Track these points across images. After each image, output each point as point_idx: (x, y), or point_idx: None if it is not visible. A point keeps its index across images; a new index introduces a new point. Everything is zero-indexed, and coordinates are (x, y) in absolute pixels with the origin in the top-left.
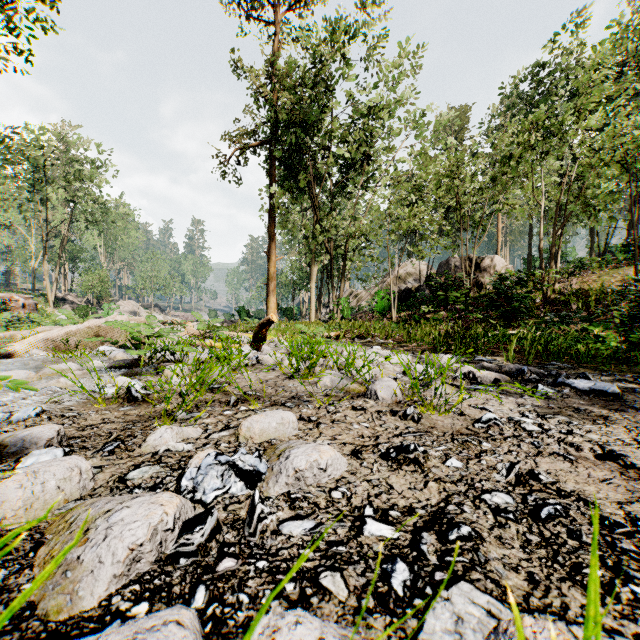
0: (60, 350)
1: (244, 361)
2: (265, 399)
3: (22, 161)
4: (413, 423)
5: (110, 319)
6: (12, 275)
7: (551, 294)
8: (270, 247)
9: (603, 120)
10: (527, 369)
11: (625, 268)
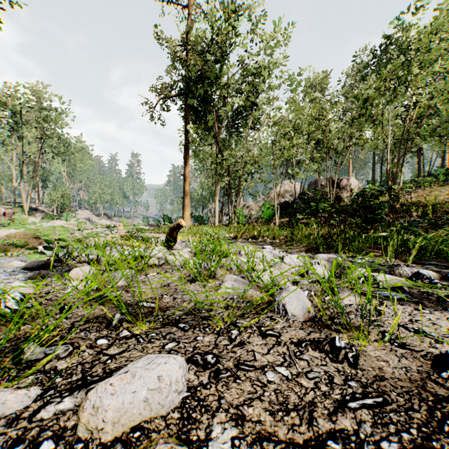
0: (1, 250)
1: (153, 261)
2: (158, 314)
3: (4, 108)
4: (350, 368)
5: (50, 223)
6: (0, 192)
7: (395, 205)
8: (185, 171)
9: (447, 65)
10: (426, 273)
11: (448, 186)
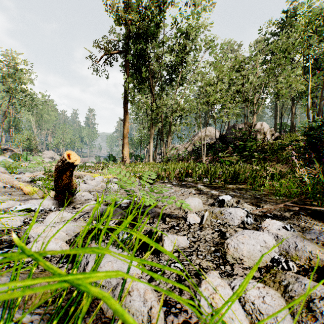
0: None
1: None
2: None
3: None
4: None
5: None
6: None
7: None
8: (124, 117)
9: None
10: None
11: None
